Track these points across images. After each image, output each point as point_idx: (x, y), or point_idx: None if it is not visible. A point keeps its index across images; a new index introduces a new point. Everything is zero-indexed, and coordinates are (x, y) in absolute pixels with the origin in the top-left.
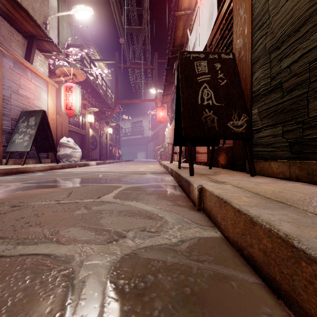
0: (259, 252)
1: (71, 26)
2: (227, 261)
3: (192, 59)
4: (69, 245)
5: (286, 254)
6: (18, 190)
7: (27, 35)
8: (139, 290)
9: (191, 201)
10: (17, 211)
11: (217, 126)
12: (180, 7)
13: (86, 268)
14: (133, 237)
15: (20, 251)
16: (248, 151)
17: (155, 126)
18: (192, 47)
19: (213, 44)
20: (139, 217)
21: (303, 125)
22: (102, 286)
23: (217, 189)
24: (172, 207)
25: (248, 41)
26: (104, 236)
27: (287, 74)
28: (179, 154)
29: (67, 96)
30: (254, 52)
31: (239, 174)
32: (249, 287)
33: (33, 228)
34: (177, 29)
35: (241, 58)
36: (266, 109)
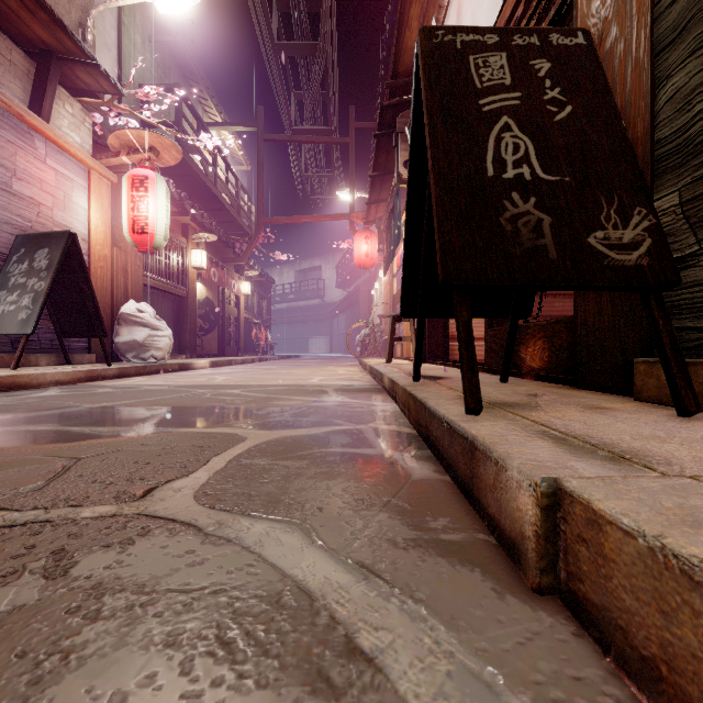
0: None
1: (153, 42)
2: None
3: (461, 49)
4: None
5: None
6: None
7: (37, 50)
8: None
9: (486, 524)
10: None
11: (553, 246)
12: None
13: None
14: None
15: None
16: (663, 328)
17: (351, 277)
18: None
19: None
20: (258, 658)
21: None
22: None
23: (696, 537)
24: (415, 565)
25: None
26: None
27: None
28: (417, 340)
29: (134, 200)
30: (662, 16)
31: (620, 405)
32: None
33: None
34: (403, 28)
35: (610, 49)
36: None
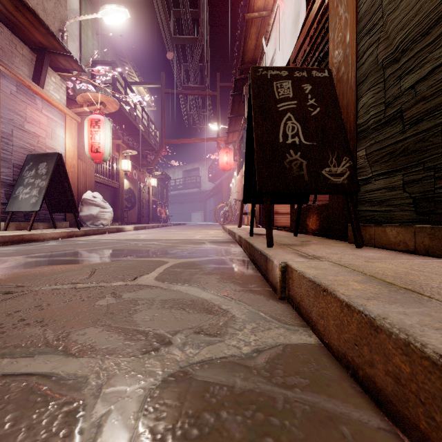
0: (386, 377)
1: (98, 35)
2: (331, 388)
3: (270, 78)
4: (81, 359)
5: (439, 388)
6: (17, 267)
7: (37, 47)
8: (190, 441)
9: (269, 285)
10: (11, 301)
11: (306, 175)
12: (252, 6)
13: (105, 399)
14: (183, 344)
15: (4, 368)
16: (352, 211)
17: (217, 175)
18: (269, 63)
19: (299, 58)
20: (192, 310)
21: (436, 173)
22: (128, 435)
23: (310, 269)
24: (241, 295)
25: (352, 52)
26: (137, 342)
27: (410, 97)
28: (251, 215)
29: (92, 133)
30: (360, 68)
31: (338, 244)
32: (372, 437)
33: (30, 329)
34: (247, 39)
35: (341, 77)
36: (378, 150)
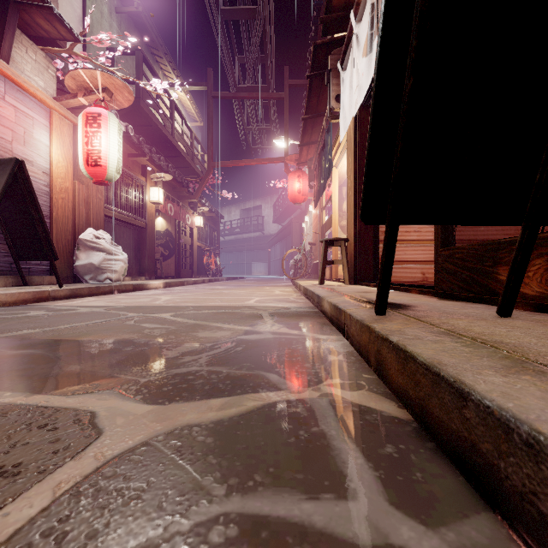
0: None
1: (118, 13)
2: None
3: None
4: None
5: None
6: None
7: None
8: None
9: None
10: None
11: None
12: None
13: None
14: None
15: None
16: None
17: (285, 214)
18: None
19: None
20: None
21: None
22: None
23: None
24: None
25: None
26: None
27: None
28: (385, 257)
29: (88, 135)
30: None
31: None
32: None
33: None
34: None
35: None
36: None
